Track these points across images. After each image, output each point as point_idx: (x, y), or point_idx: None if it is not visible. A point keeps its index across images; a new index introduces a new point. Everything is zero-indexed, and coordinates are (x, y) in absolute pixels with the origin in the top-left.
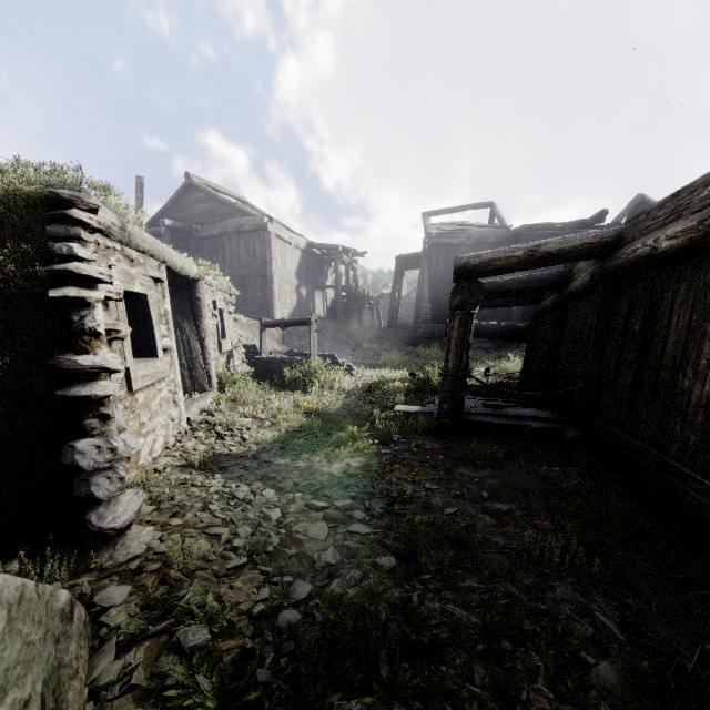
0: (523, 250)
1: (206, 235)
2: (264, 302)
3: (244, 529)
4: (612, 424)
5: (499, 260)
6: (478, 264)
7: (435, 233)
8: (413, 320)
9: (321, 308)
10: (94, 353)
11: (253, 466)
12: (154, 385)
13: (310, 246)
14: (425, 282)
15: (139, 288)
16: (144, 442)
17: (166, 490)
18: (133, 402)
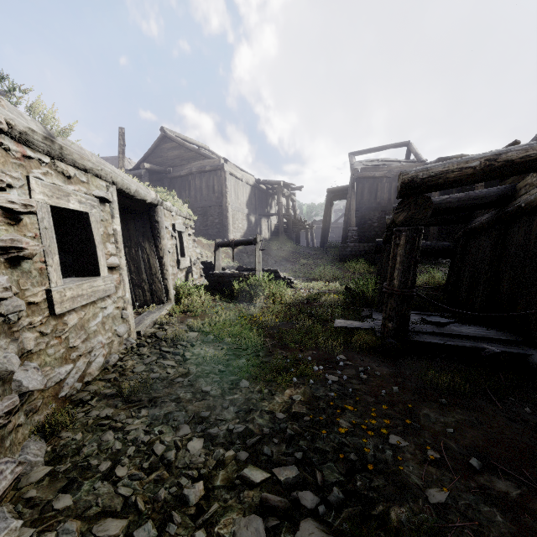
0: (479, 159)
1: (177, 175)
2: (221, 227)
3: (145, 531)
4: None
5: (452, 171)
6: (427, 177)
7: (360, 168)
8: (339, 241)
9: (266, 232)
10: None
11: (186, 397)
12: (95, 304)
13: (257, 183)
14: (352, 209)
15: (75, 206)
16: (73, 367)
17: (78, 436)
18: (59, 325)
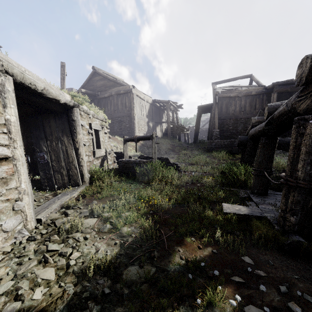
0: None
1: (102, 97)
2: (130, 129)
3: None
4: None
5: None
6: None
7: (220, 91)
8: (204, 139)
9: (159, 133)
10: None
11: None
12: None
13: (154, 102)
14: (216, 117)
15: None
16: None
17: None
18: None
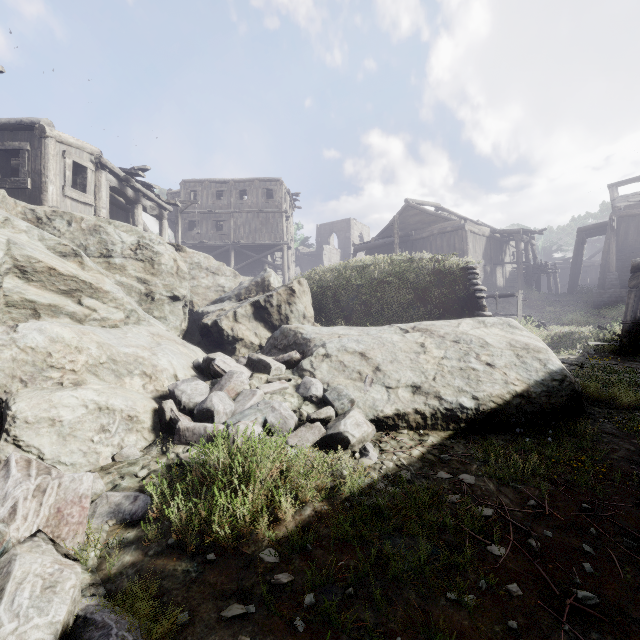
0: None
1: (418, 238)
2: None
3: None
4: None
5: None
6: None
7: (623, 206)
8: (595, 283)
9: (500, 280)
10: (486, 311)
11: None
12: None
13: (492, 233)
14: (611, 252)
15: None
16: None
17: None
18: None
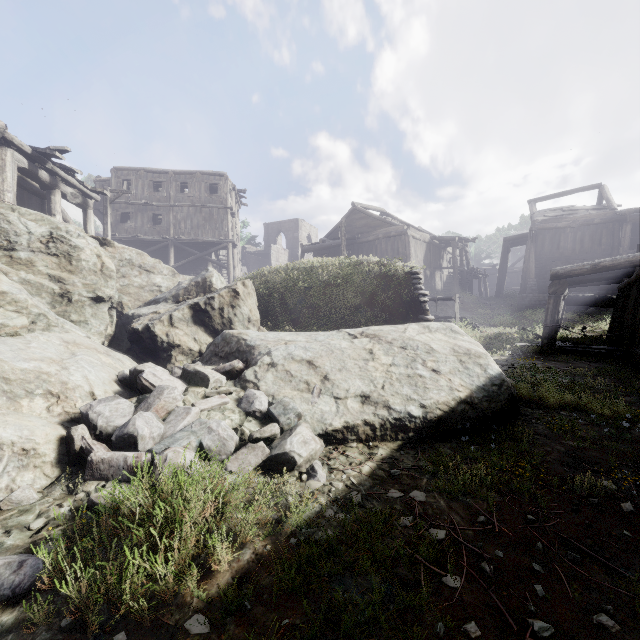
0: (589, 265)
1: (365, 241)
2: None
3: None
4: (636, 347)
5: (576, 270)
6: (564, 273)
7: (540, 220)
8: (517, 287)
9: (439, 284)
10: (429, 315)
11: None
12: None
13: (432, 239)
14: (531, 261)
15: None
16: None
17: None
18: None
